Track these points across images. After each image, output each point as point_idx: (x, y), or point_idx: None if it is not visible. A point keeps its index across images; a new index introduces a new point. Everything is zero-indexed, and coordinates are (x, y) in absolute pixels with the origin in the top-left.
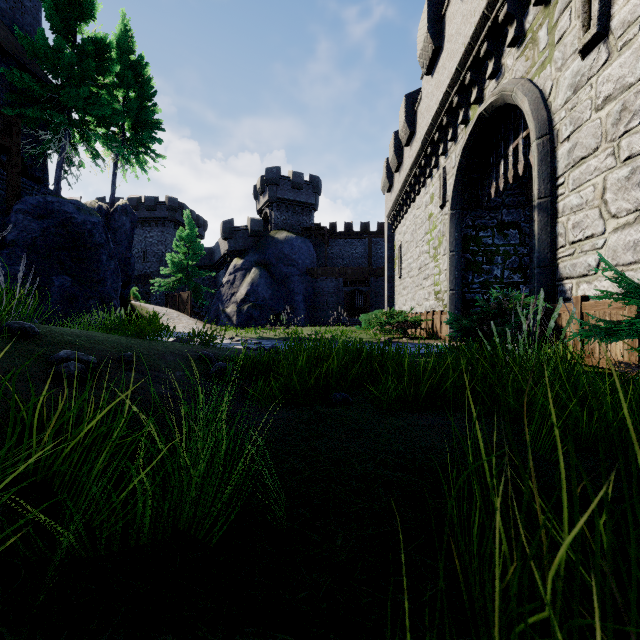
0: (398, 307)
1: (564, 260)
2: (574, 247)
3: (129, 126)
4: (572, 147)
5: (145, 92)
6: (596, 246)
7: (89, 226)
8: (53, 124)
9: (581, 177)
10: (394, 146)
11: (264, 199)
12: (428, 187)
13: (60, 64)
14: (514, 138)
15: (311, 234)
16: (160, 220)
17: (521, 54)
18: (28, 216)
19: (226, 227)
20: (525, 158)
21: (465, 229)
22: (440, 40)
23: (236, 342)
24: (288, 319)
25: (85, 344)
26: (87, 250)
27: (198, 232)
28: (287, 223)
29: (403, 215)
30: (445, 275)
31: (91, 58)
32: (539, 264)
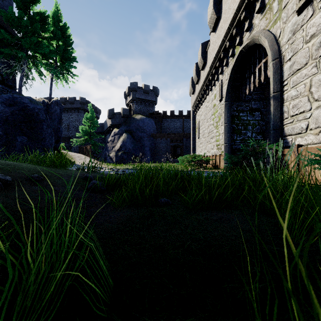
0: (197, 153)
1: (287, 125)
2: (293, 118)
3: (59, 59)
4: (292, 64)
5: (67, 42)
6: (306, 117)
7: (36, 110)
8: (18, 57)
9: (297, 80)
10: (195, 70)
11: (129, 98)
12: (213, 91)
13: (21, 25)
14: (259, 63)
15: (153, 116)
16: (76, 109)
17: (263, 17)
18: (3, 104)
19: (110, 112)
20: (265, 73)
21: (232, 112)
22: (219, 13)
23: (112, 171)
24: (141, 159)
25: (10, 169)
26: (35, 123)
27: (96, 115)
28: (141, 111)
29: (200, 106)
30: (222, 136)
31: (38, 22)
32: (273, 128)
